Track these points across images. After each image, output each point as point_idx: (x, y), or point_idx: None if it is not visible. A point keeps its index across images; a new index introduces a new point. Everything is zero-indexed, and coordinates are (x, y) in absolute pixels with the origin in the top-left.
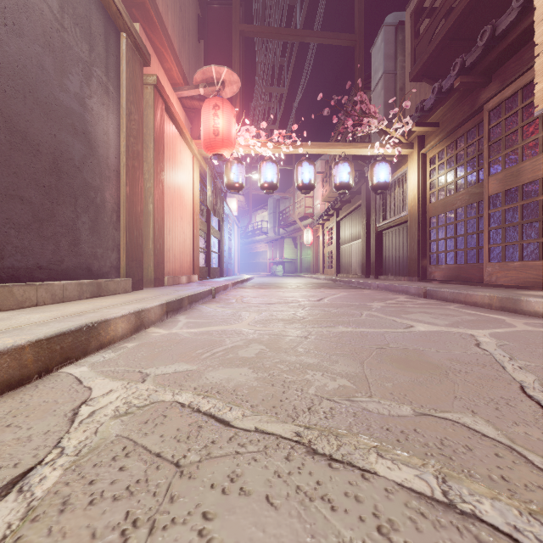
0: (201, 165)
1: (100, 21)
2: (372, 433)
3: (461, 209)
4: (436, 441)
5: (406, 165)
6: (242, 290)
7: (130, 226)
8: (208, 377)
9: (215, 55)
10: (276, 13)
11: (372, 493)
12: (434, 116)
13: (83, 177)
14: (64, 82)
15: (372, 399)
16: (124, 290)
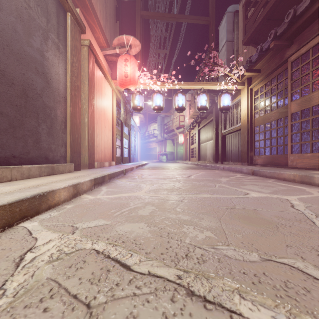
0: (117, 96)
1: (54, 4)
2: (233, 277)
3: (274, 121)
4: (281, 283)
5: (240, 96)
6: (141, 170)
7: (73, 131)
8: (117, 229)
9: (125, 30)
10: (162, 5)
11: None
12: (257, 66)
13: (42, 101)
14: (30, 41)
15: (229, 247)
16: (69, 171)
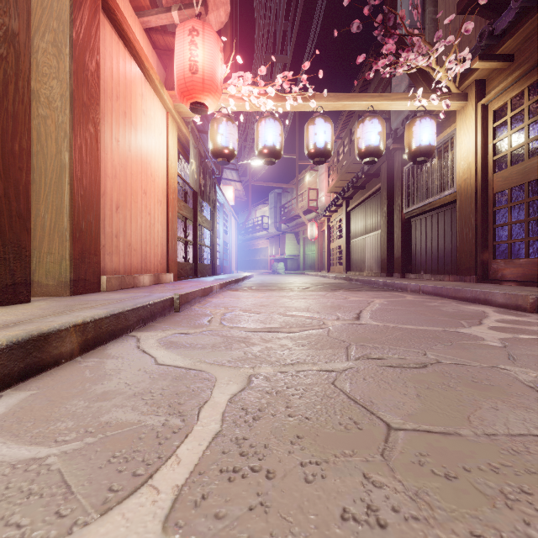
0: (181, 130)
1: None
2: None
3: None
4: None
5: (453, 127)
6: (232, 294)
7: None
8: None
9: None
10: None
11: None
12: (510, 42)
13: None
14: None
15: None
16: None
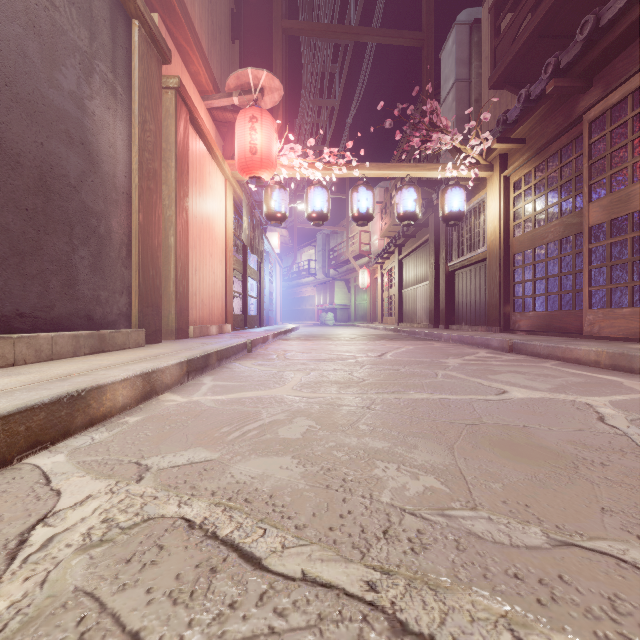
0: (235, 192)
1: (104, 3)
2: (494, 585)
3: (554, 243)
4: (603, 603)
5: (484, 191)
6: (285, 343)
7: (144, 263)
8: (234, 472)
9: (252, 58)
10: (326, 9)
11: None
12: (520, 130)
13: (81, 200)
14: (54, 76)
15: (477, 512)
16: (136, 344)
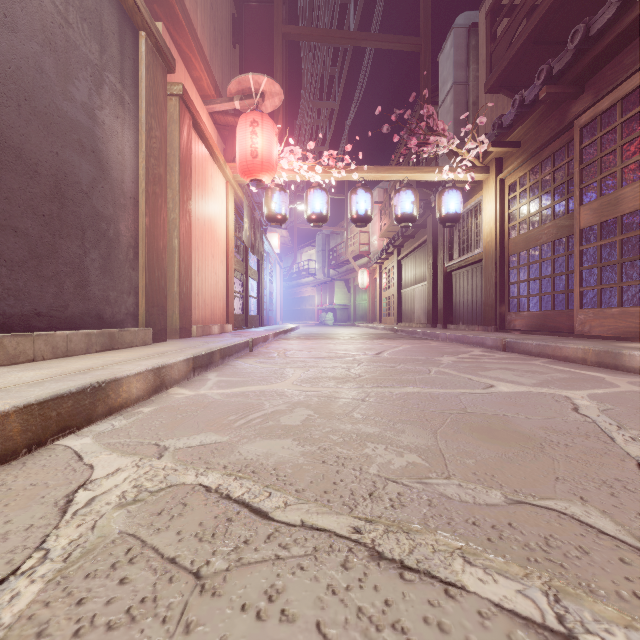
0: (236, 194)
1: (113, 17)
2: (455, 529)
3: (547, 245)
4: (539, 540)
5: (481, 193)
6: (285, 342)
7: (150, 264)
8: (242, 451)
9: (253, 62)
10: (325, 13)
11: (461, 618)
12: (515, 134)
13: (92, 205)
14: (68, 89)
15: (450, 481)
16: (142, 342)
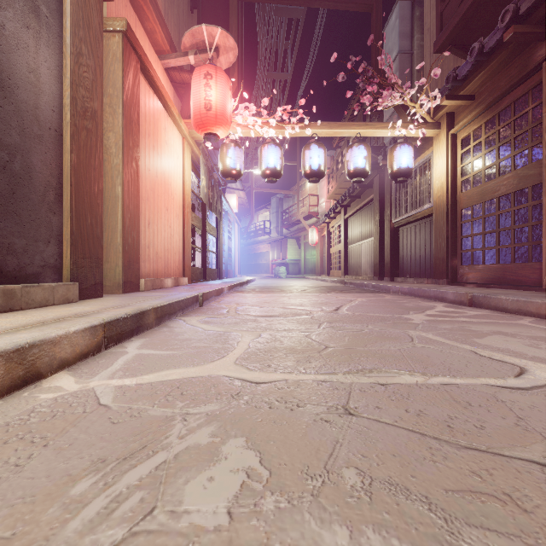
0: (193, 151)
1: None
2: None
3: (507, 196)
4: None
5: (431, 150)
6: (239, 295)
7: (79, 209)
8: None
9: None
10: None
11: None
12: (470, 86)
13: None
14: None
15: None
16: (64, 299)
